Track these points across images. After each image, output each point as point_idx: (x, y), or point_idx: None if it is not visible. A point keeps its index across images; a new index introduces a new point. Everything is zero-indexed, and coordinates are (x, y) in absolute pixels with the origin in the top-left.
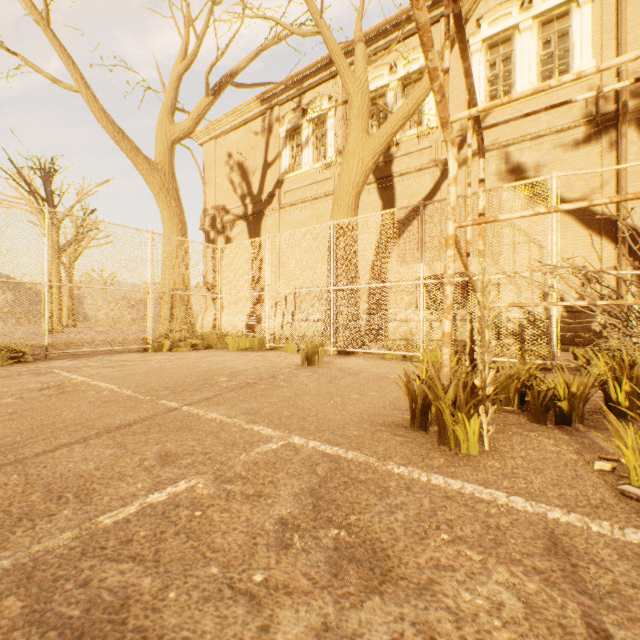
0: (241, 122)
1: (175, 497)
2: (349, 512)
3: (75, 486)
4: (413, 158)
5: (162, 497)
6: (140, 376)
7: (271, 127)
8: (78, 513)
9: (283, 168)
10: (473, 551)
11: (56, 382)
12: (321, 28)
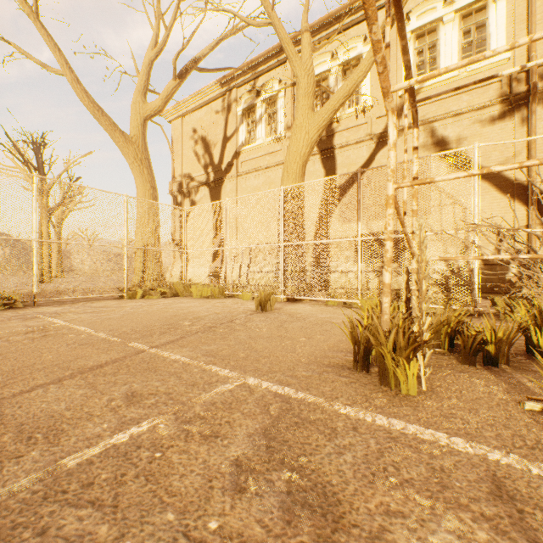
0: (204, 102)
1: (137, 438)
2: (300, 453)
3: (45, 426)
4: (351, 132)
5: (125, 438)
6: (115, 321)
7: (230, 106)
8: (45, 454)
9: (240, 141)
10: (421, 495)
11: (40, 326)
12: (273, 19)
